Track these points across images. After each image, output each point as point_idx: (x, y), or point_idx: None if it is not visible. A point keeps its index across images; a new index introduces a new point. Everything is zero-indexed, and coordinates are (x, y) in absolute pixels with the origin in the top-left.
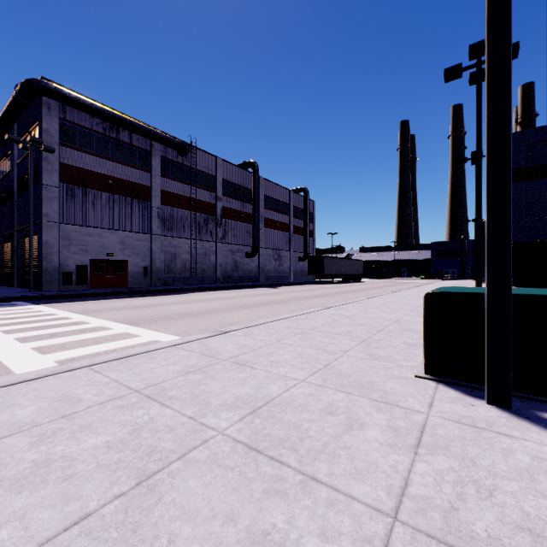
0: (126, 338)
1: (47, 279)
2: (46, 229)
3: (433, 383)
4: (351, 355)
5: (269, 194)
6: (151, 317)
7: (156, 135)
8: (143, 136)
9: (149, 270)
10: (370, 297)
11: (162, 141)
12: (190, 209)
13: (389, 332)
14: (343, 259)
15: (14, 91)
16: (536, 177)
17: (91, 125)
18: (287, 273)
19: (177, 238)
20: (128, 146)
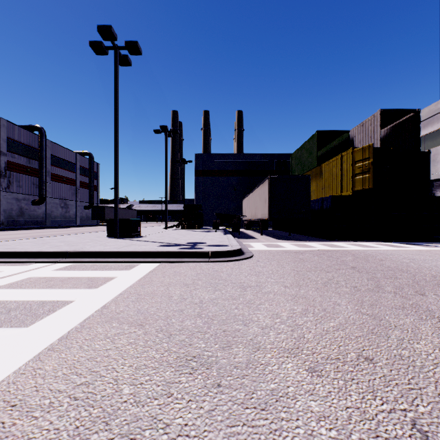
0: None
1: None
2: None
3: (108, 238)
4: (91, 237)
5: (56, 154)
6: None
7: None
8: None
9: None
10: None
11: None
12: None
13: None
14: (121, 208)
15: None
16: (206, 175)
17: None
18: (74, 219)
19: None
20: None
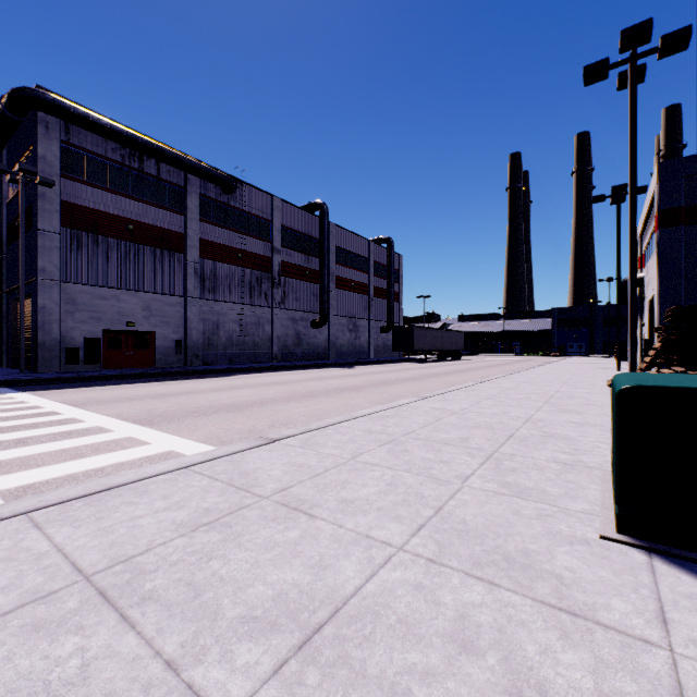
0: (126, 448)
1: (44, 356)
2: (43, 289)
3: (641, 554)
4: (476, 488)
5: (342, 245)
6: (174, 412)
7: (193, 165)
8: (174, 166)
9: (183, 344)
10: (480, 381)
11: (201, 174)
12: (238, 264)
13: (523, 439)
14: (438, 330)
15: (0, 105)
16: None
17: (104, 151)
18: (366, 349)
19: (220, 302)
20: (155, 180)
